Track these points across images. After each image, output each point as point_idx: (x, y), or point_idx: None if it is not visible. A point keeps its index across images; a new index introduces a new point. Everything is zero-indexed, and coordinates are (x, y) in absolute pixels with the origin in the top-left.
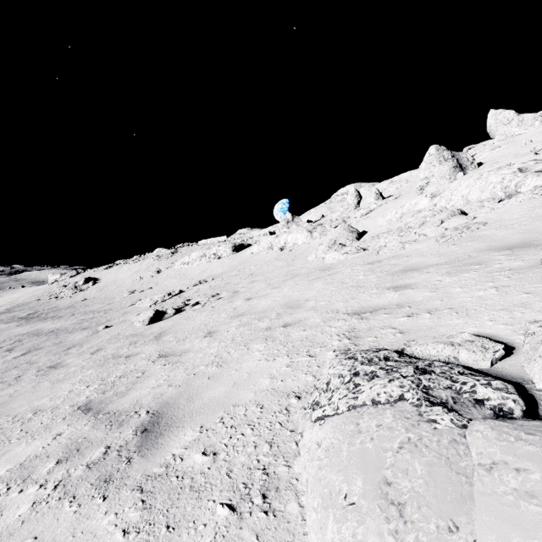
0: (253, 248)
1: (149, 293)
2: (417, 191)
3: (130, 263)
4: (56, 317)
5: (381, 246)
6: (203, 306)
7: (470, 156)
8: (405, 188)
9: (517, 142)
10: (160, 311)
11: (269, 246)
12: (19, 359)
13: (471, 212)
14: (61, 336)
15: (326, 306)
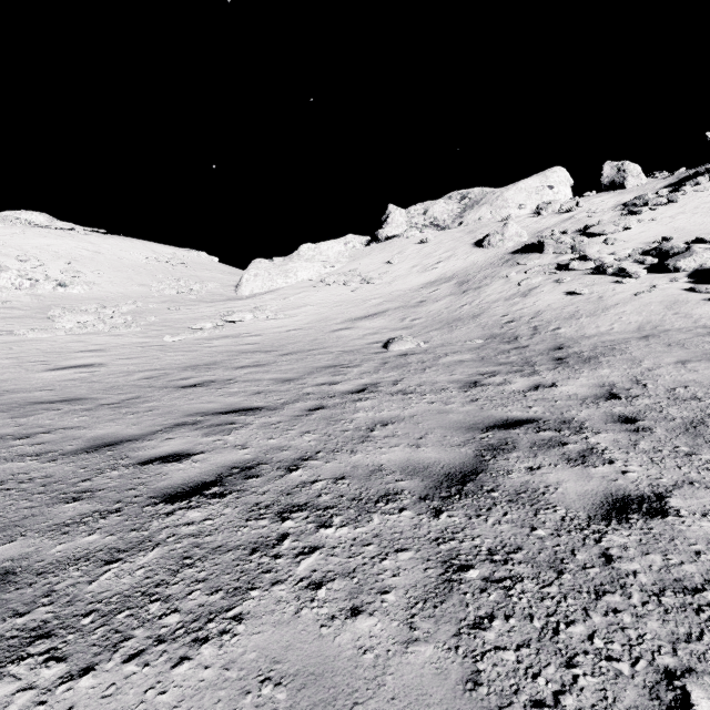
0: None
1: None
2: None
3: None
4: None
5: None
6: None
7: None
8: None
9: None
10: None
11: None
12: None
13: None
14: None
15: None
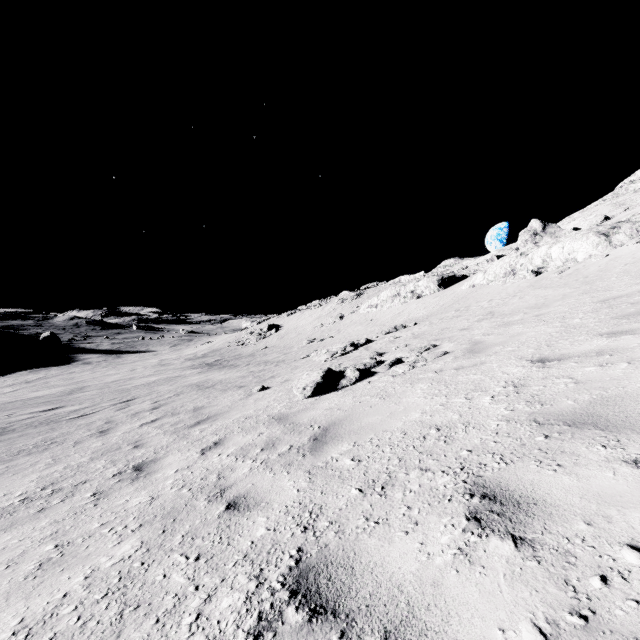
0: (475, 278)
1: (329, 342)
2: None
3: (312, 309)
4: (233, 365)
5: None
6: (412, 367)
7: None
8: None
9: None
10: (334, 371)
11: (508, 272)
12: (140, 430)
13: None
14: (212, 395)
15: None
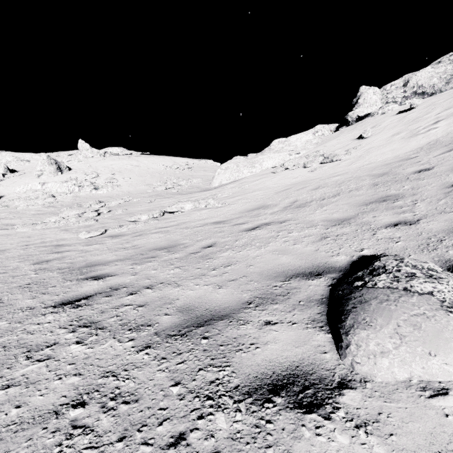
0: None
1: None
2: (36, 176)
3: None
4: None
5: (17, 206)
6: None
7: (65, 165)
8: (28, 167)
9: (88, 163)
10: None
11: None
12: None
13: (57, 196)
14: None
15: (2, 223)
